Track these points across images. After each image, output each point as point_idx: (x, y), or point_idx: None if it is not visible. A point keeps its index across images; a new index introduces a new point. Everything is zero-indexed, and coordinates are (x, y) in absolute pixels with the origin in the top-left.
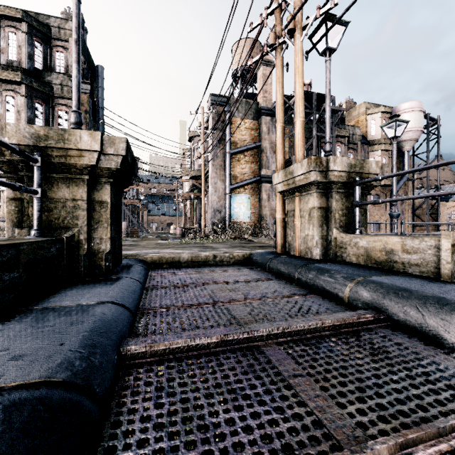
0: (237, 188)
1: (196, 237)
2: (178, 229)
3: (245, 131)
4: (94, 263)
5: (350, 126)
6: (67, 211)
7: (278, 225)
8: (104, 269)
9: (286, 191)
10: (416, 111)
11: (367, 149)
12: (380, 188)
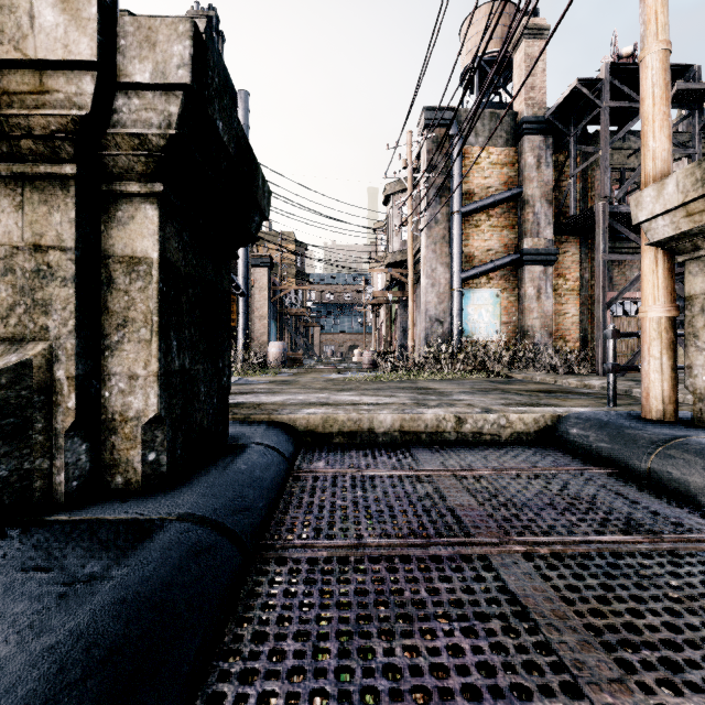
0: (475, 278)
1: (398, 368)
2: (367, 354)
3: (490, 170)
4: (112, 453)
5: None
6: (18, 286)
7: (650, 338)
8: (142, 475)
9: (694, 234)
10: None
11: None
12: None
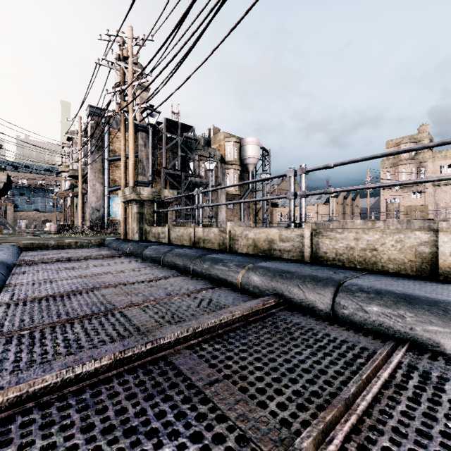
0: (116, 191)
1: (73, 233)
2: (54, 226)
3: None
4: None
5: (213, 149)
6: None
7: (122, 222)
8: None
9: (125, 202)
10: (255, 145)
11: (225, 167)
12: (234, 196)
